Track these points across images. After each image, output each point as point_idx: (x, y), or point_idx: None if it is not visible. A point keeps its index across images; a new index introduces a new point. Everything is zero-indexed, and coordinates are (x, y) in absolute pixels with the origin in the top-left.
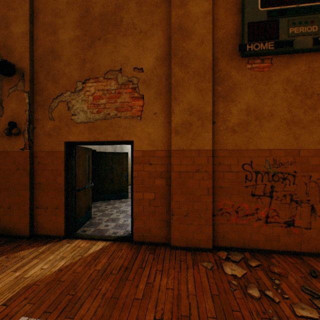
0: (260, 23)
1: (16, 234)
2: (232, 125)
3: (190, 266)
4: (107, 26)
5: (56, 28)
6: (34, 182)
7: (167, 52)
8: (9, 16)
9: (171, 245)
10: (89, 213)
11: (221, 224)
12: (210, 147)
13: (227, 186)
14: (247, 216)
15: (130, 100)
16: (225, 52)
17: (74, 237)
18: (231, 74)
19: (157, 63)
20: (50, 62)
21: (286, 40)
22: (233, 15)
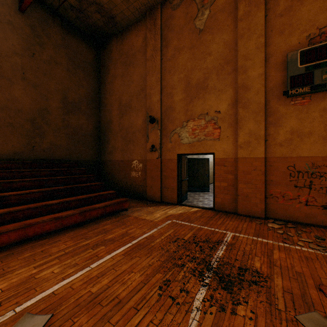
0: (299, 75)
1: (154, 200)
2: (279, 141)
3: (247, 221)
4: (199, 90)
5: (172, 95)
6: (162, 175)
7: (235, 100)
8: (151, 93)
9: (237, 213)
10: (186, 196)
11: (271, 203)
12: (263, 155)
13: (276, 180)
14: (290, 200)
15: (212, 130)
16: (274, 95)
17: (181, 205)
18: (279, 109)
19: (229, 107)
20: (170, 113)
21: (320, 84)
22: (280, 71)
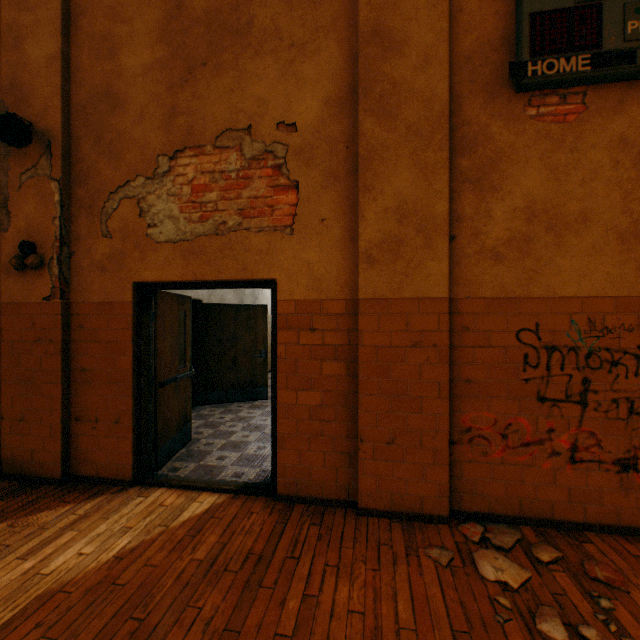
0: (558, 13)
1: (36, 474)
2: (493, 244)
3: (400, 556)
4: (220, 37)
5: (115, 45)
6: (71, 366)
7: (349, 87)
8: (21, 23)
9: (358, 507)
10: (186, 431)
11: (469, 462)
12: (445, 292)
13: (483, 379)
14: (527, 445)
15: (269, 192)
16: (477, 82)
17: (153, 483)
18: (492, 130)
19: (328, 112)
20: (104, 117)
21: (619, 49)
22: None
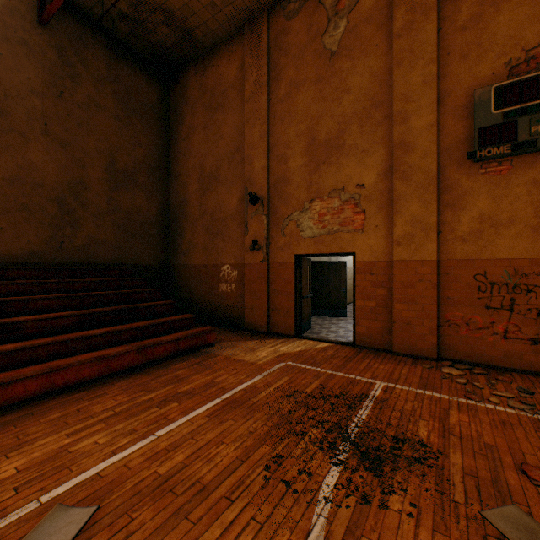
0: (493, 127)
1: (257, 330)
2: (461, 234)
3: (408, 364)
4: (330, 151)
5: (287, 158)
6: (269, 288)
7: (389, 167)
8: (252, 155)
9: (392, 351)
10: (309, 323)
11: (448, 335)
12: (434, 257)
13: (455, 297)
14: (479, 329)
15: (352, 215)
16: (452, 159)
17: (302, 338)
18: (460, 181)
19: (379, 179)
20: (282, 188)
21: (527, 140)
22: (463, 120)
